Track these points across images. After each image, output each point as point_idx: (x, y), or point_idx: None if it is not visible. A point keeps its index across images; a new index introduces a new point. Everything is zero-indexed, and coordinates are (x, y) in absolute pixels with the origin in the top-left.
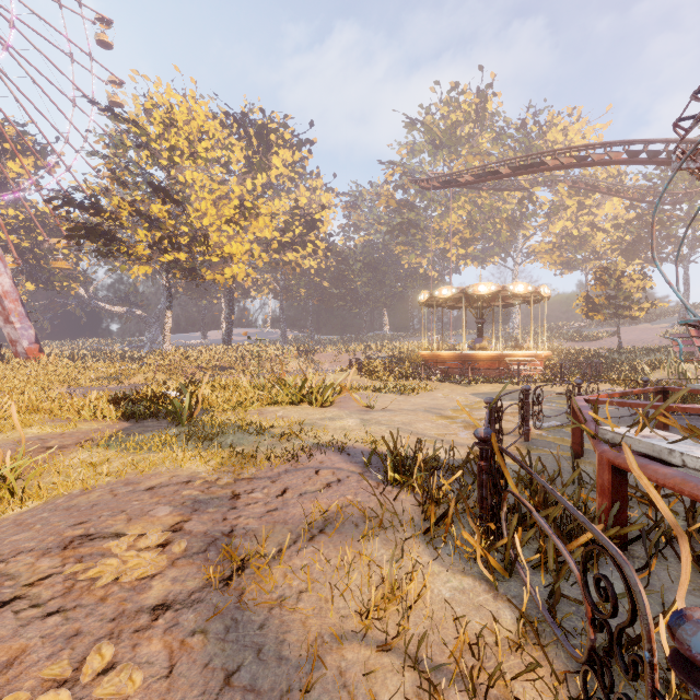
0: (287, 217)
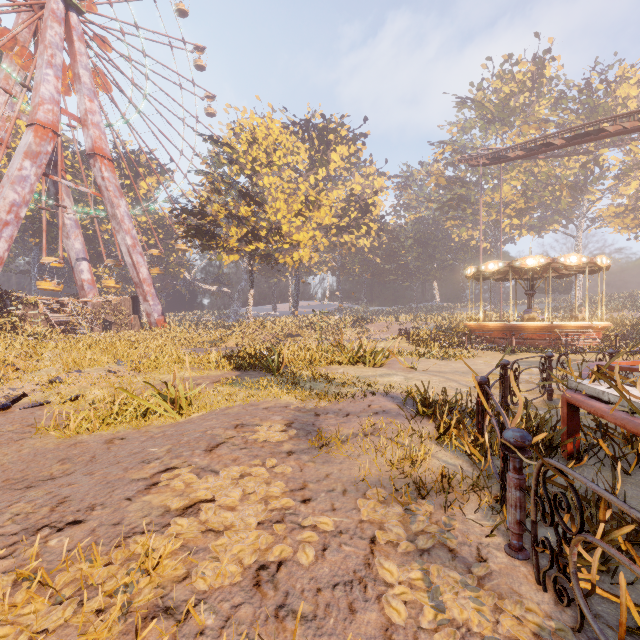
0: (343, 204)
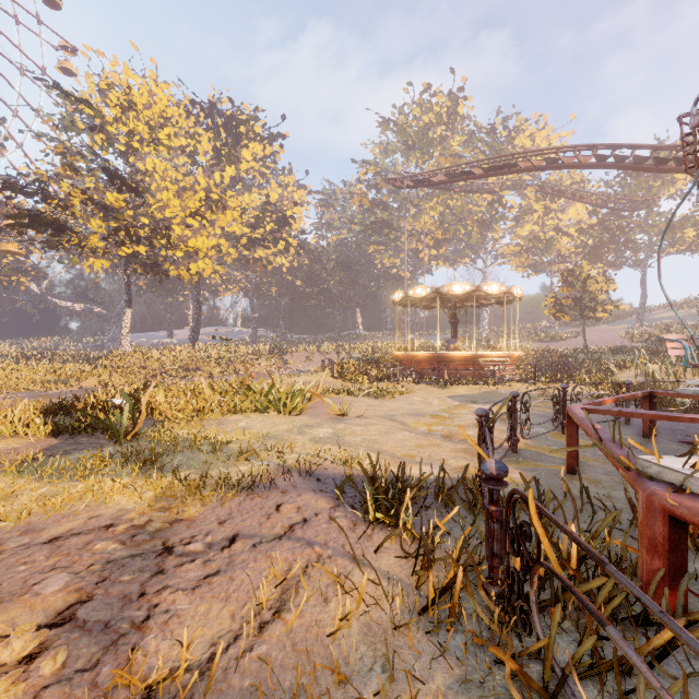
0: (257, 212)
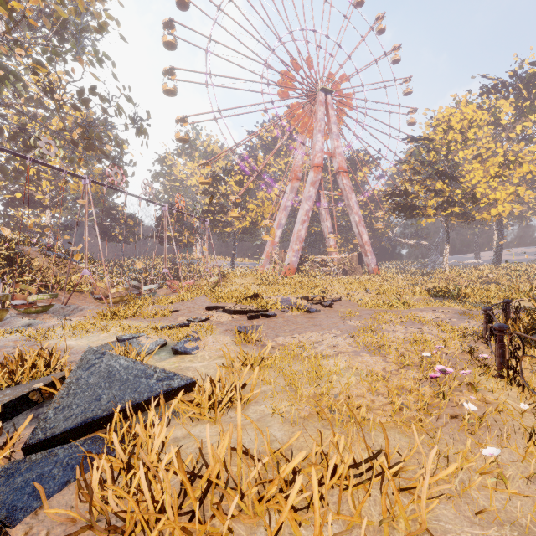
0: None
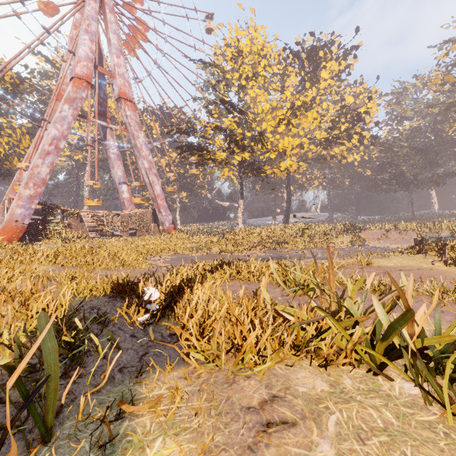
0: (333, 117)
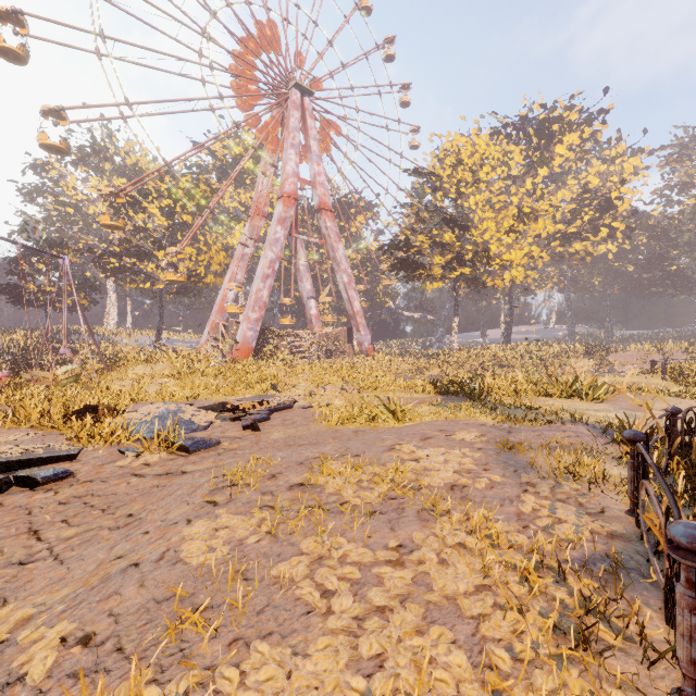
0: (572, 205)
